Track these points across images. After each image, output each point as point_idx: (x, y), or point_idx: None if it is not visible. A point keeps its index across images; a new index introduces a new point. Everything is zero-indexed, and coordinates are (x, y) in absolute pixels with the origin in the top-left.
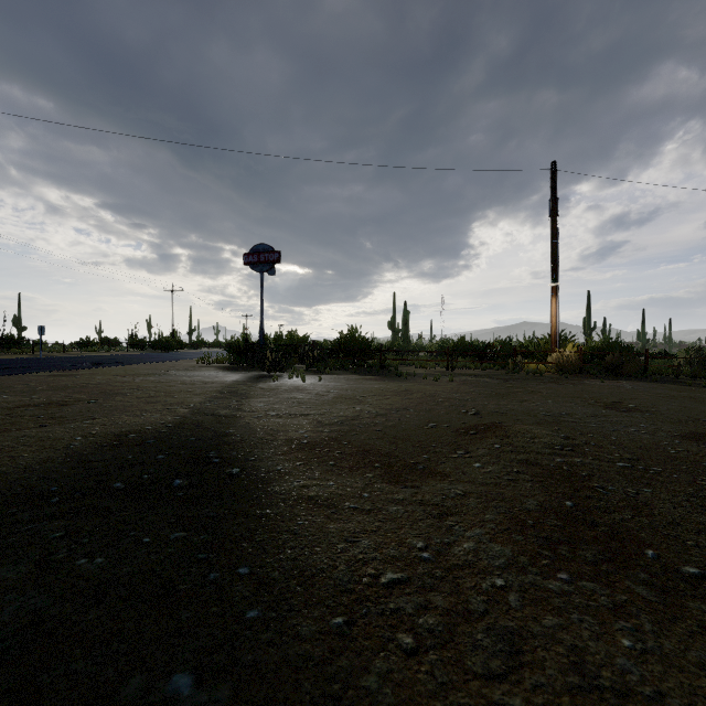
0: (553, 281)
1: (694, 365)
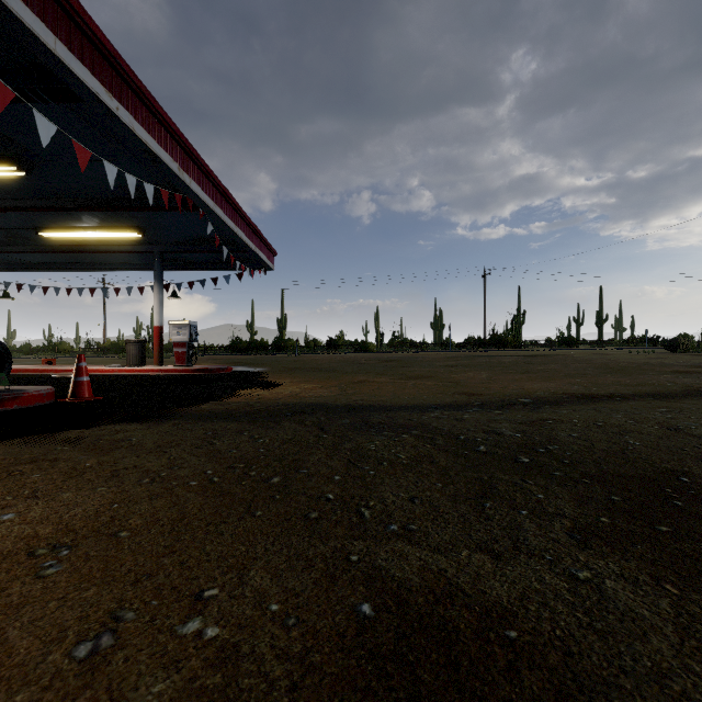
0: None
1: None
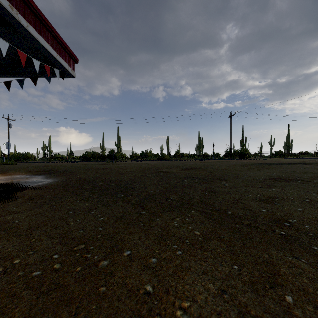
0: None
1: None
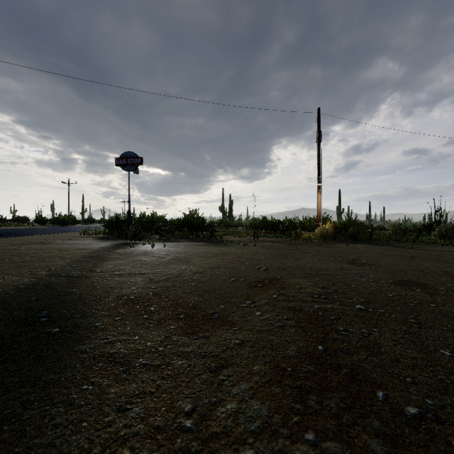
0: (318, 182)
1: (397, 234)
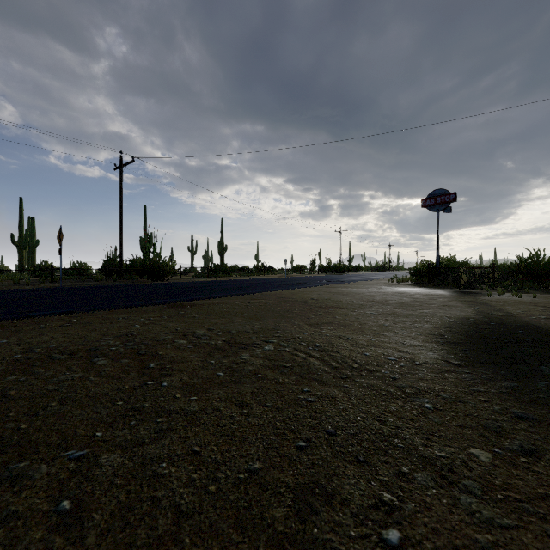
0: None
1: None
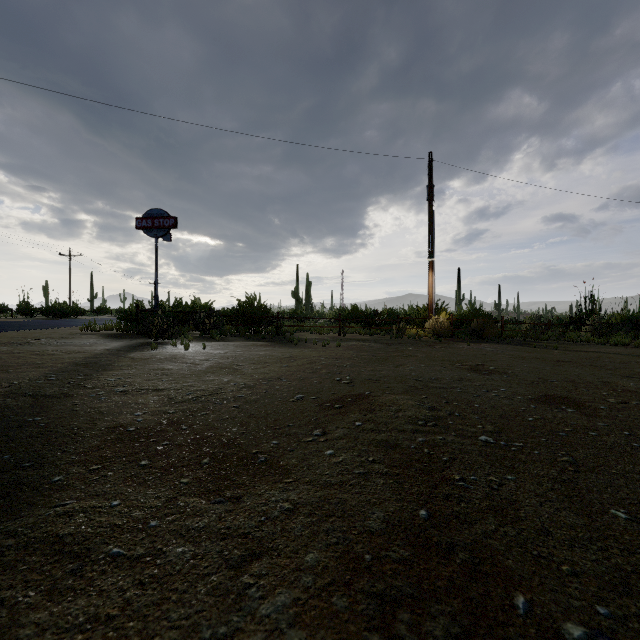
0: (430, 257)
1: (537, 330)
